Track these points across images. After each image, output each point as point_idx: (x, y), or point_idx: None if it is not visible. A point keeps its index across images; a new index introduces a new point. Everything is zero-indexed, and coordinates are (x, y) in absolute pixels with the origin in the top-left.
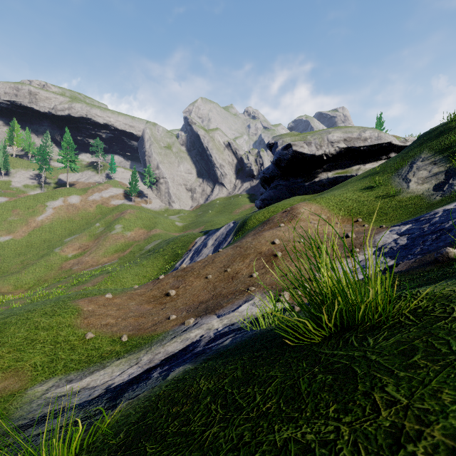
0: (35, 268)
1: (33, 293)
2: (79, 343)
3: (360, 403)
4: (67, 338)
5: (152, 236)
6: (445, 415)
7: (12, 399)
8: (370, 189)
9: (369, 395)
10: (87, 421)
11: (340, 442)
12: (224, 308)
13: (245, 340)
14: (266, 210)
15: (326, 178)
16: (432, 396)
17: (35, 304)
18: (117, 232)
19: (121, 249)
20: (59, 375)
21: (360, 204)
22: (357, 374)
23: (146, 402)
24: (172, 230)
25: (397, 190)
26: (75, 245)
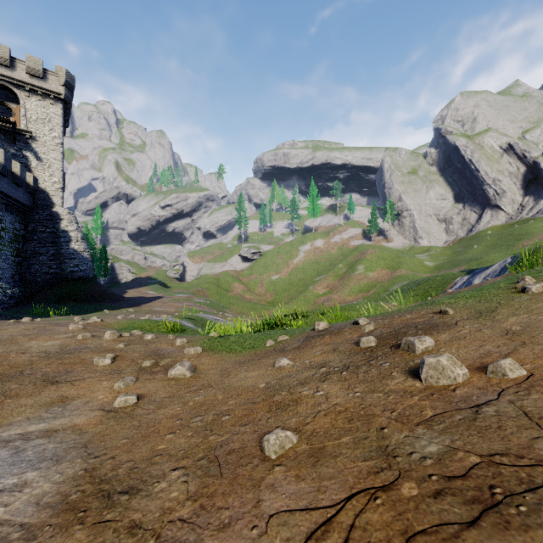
0: (297, 302)
1: None
2: None
3: None
4: None
5: (396, 277)
6: None
7: None
8: None
9: None
10: None
11: None
12: None
13: None
14: None
15: None
16: None
17: None
18: (360, 273)
19: (364, 289)
20: None
21: None
22: None
23: None
24: (420, 271)
25: None
26: (324, 284)
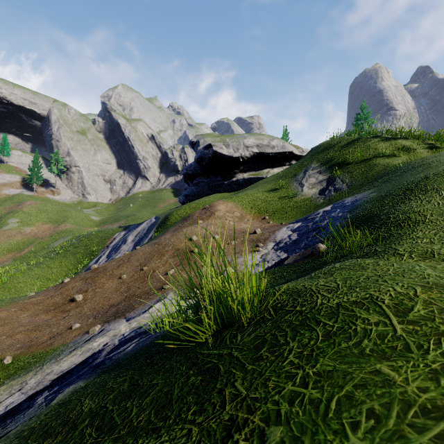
0: None
1: None
2: None
3: (214, 401)
4: None
5: (60, 232)
6: (267, 401)
7: None
8: (275, 190)
9: (223, 391)
10: None
11: None
12: (136, 310)
13: (146, 345)
14: (187, 206)
15: (242, 178)
16: (264, 384)
17: None
18: (12, 228)
19: (17, 247)
20: None
21: (267, 203)
22: (220, 372)
23: (15, 441)
24: (87, 225)
25: (294, 193)
26: None
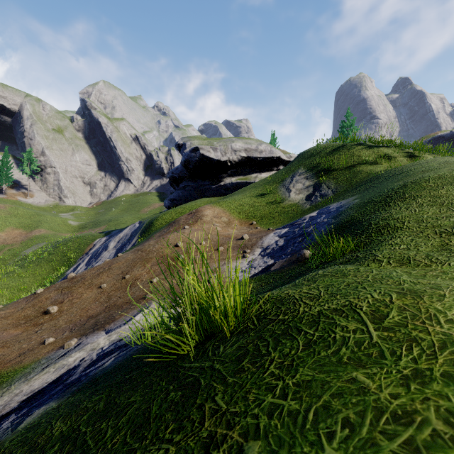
0: None
1: None
2: None
3: (194, 417)
4: None
5: (33, 238)
6: (246, 414)
7: None
8: (263, 195)
9: (202, 407)
10: None
11: None
12: (116, 321)
13: (126, 359)
14: (173, 211)
15: (230, 183)
16: (244, 398)
17: None
18: None
19: None
20: None
21: (255, 208)
22: (201, 386)
23: None
24: (64, 230)
25: (282, 198)
26: None
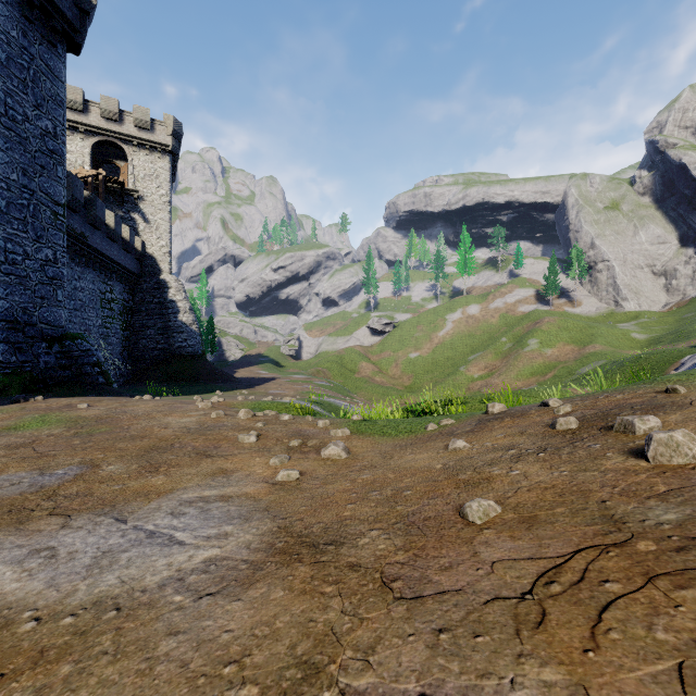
0: (444, 387)
1: None
2: None
3: None
4: None
5: (587, 356)
6: None
7: None
8: None
9: None
10: None
11: None
12: None
13: None
14: None
15: None
16: None
17: None
18: (532, 349)
19: (539, 371)
20: None
21: None
22: None
23: None
24: (625, 346)
25: None
26: (480, 364)
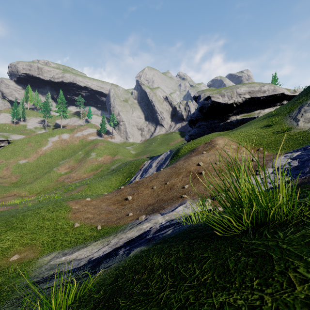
0: (41, 181)
1: (40, 196)
2: (70, 229)
3: (278, 279)
4: (62, 226)
5: (115, 160)
6: None
7: (29, 264)
8: (268, 126)
9: (284, 273)
10: (78, 281)
11: (264, 308)
12: (165, 209)
13: (182, 231)
14: (192, 142)
15: (235, 119)
16: None
17: (42, 204)
18: (93, 157)
19: (95, 168)
20: (58, 250)
21: (261, 137)
22: (272, 258)
23: (116, 271)
24: (128, 156)
25: (289, 127)
26: (66, 166)
